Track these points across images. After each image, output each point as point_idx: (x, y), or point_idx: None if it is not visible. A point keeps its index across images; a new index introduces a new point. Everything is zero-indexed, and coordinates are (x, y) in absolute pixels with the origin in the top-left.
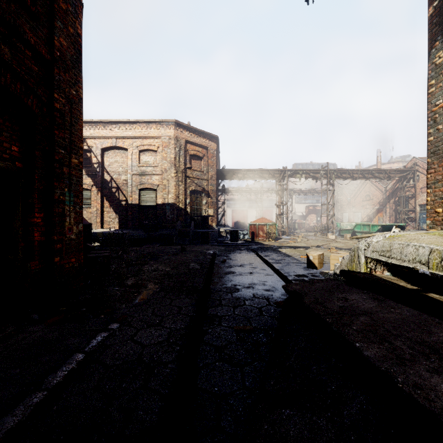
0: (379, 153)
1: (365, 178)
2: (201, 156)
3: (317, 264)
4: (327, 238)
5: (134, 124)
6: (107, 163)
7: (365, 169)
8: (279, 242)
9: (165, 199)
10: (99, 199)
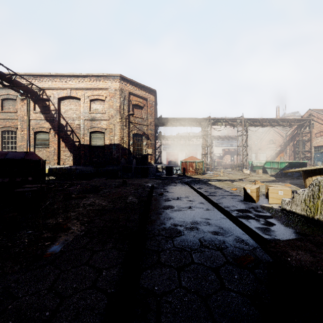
0: (278, 108)
1: (272, 125)
2: (142, 105)
3: (255, 197)
4: (243, 173)
5: (86, 78)
6: (63, 110)
7: (272, 119)
8: (206, 176)
9: (111, 140)
10: (56, 140)
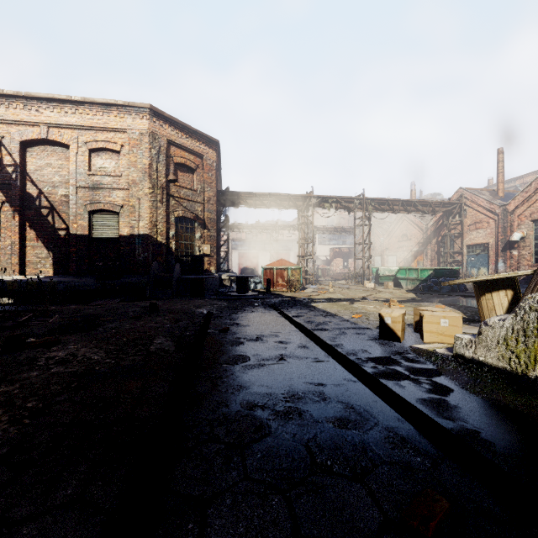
0: (414, 186)
1: (407, 211)
2: (193, 167)
3: (400, 331)
4: (364, 287)
5: (80, 106)
6: (32, 166)
7: (407, 200)
8: (305, 293)
9: (133, 227)
10: (16, 225)
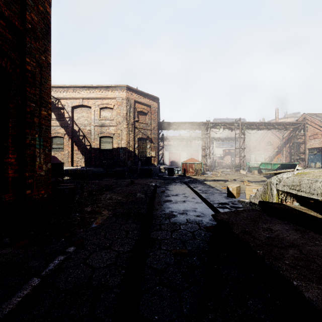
0: (277, 110)
1: (268, 128)
2: (146, 112)
3: (235, 194)
4: (239, 173)
5: (96, 89)
6: (76, 117)
7: (268, 122)
8: (204, 176)
9: (119, 144)
10: (70, 144)
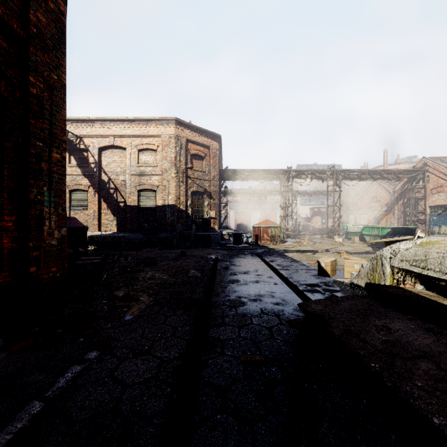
0: (386, 153)
1: (373, 178)
2: (203, 155)
3: (329, 271)
4: (333, 241)
5: (133, 123)
6: (105, 162)
7: (373, 170)
8: (284, 245)
9: (165, 200)
10: (96, 200)
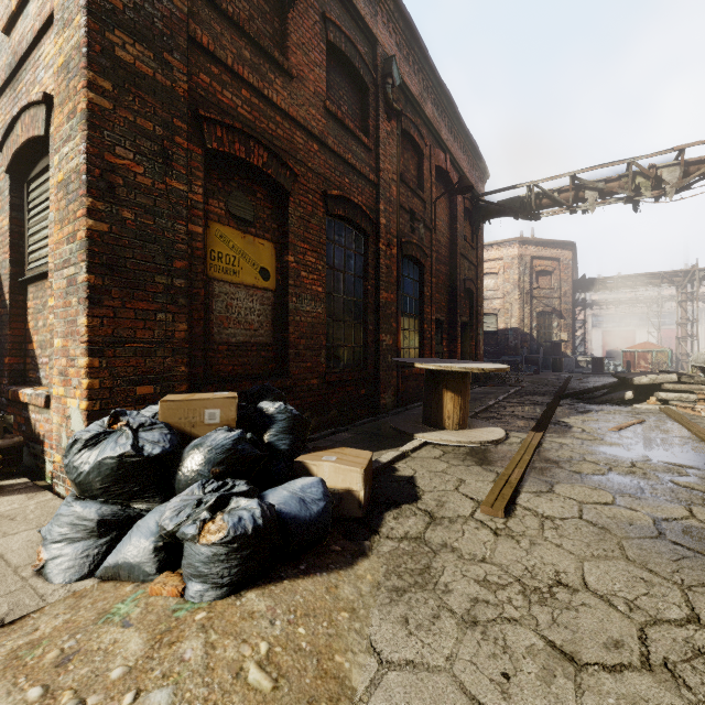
0: None
1: None
2: (551, 270)
3: None
4: None
5: None
6: None
7: None
8: None
9: (507, 323)
10: None
